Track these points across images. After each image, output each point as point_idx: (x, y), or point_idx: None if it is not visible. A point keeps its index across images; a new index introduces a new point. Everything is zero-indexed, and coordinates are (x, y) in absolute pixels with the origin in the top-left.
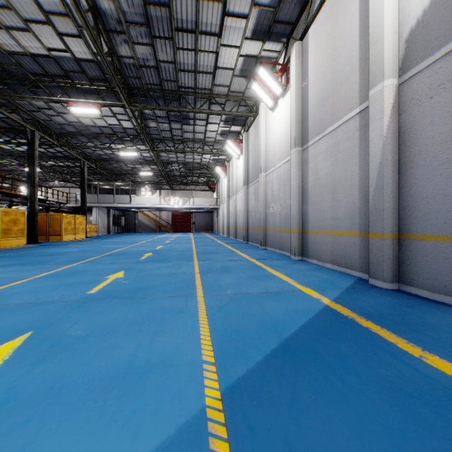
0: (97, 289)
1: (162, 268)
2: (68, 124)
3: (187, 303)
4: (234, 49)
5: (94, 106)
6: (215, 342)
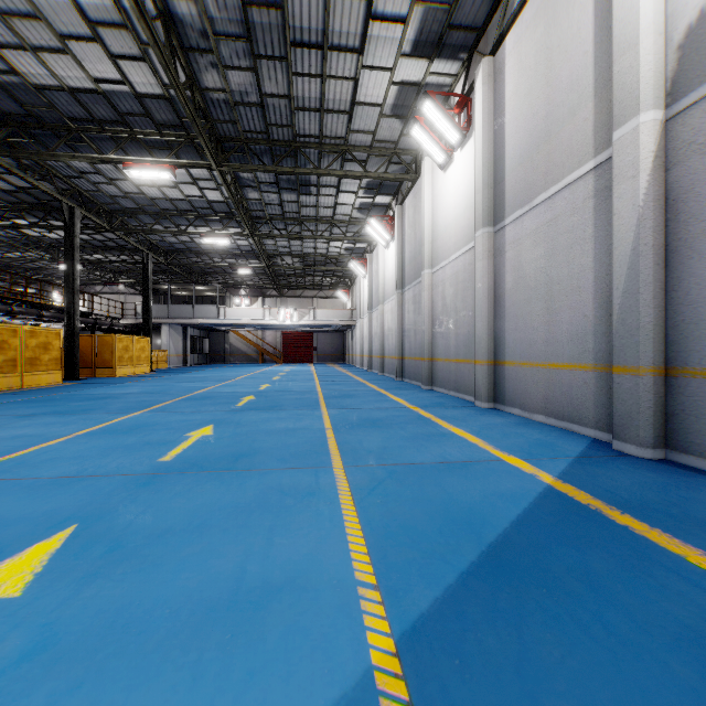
0: (174, 455)
1: (273, 420)
2: (125, 197)
3: (319, 479)
4: (384, 72)
5: (164, 168)
6: (372, 547)
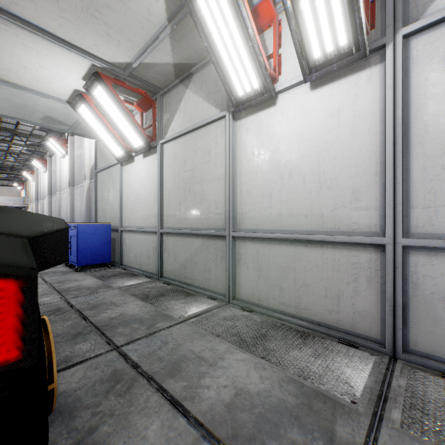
0: None
1: None
2: None
3: None
4: None
5: None
6: None
